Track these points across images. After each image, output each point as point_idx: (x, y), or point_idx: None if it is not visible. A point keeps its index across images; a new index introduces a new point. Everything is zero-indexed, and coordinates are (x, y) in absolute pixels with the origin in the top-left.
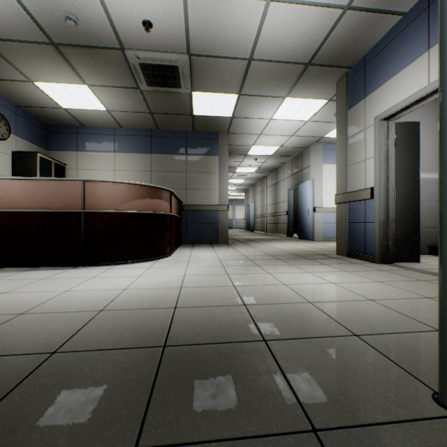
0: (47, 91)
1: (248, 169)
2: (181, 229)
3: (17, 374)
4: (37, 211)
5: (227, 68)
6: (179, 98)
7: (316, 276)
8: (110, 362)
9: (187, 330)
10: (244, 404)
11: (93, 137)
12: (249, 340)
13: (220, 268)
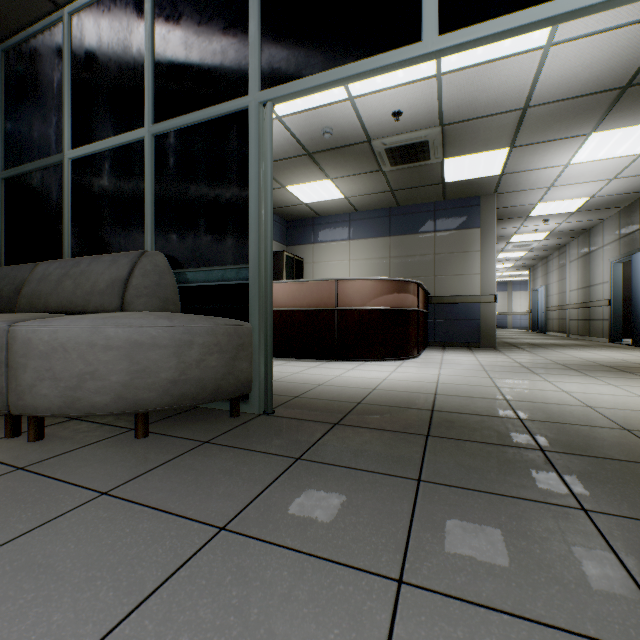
0: (294, 192)
1: (533, 235)
2: (428, 327)
3: (346, 407)
4: (300, 309)
5: (491, 125)
6: (426, 170)
7: (620, 389)
8: (397, 411)
9: (448, 406)
10: (493, 436)
11: (328, 227)
12: (505, 417)
13: (480, 372)
